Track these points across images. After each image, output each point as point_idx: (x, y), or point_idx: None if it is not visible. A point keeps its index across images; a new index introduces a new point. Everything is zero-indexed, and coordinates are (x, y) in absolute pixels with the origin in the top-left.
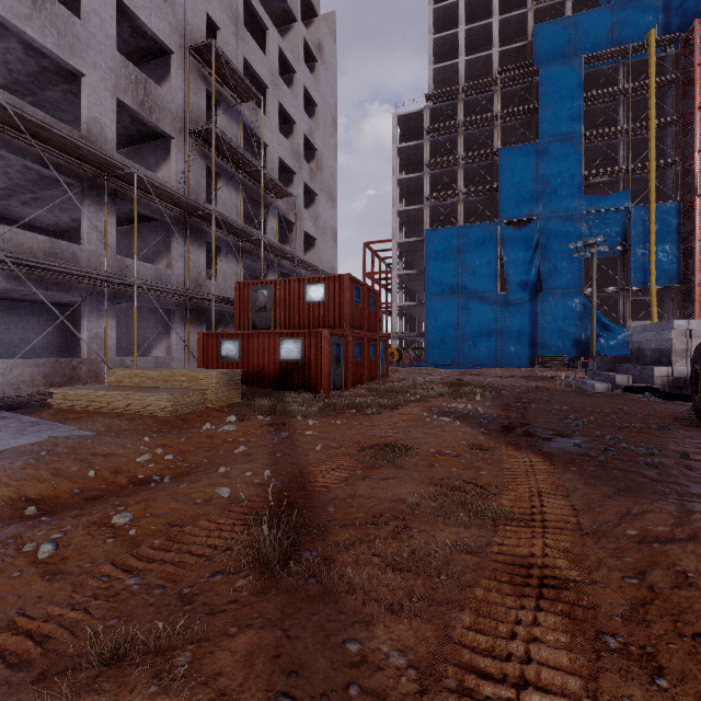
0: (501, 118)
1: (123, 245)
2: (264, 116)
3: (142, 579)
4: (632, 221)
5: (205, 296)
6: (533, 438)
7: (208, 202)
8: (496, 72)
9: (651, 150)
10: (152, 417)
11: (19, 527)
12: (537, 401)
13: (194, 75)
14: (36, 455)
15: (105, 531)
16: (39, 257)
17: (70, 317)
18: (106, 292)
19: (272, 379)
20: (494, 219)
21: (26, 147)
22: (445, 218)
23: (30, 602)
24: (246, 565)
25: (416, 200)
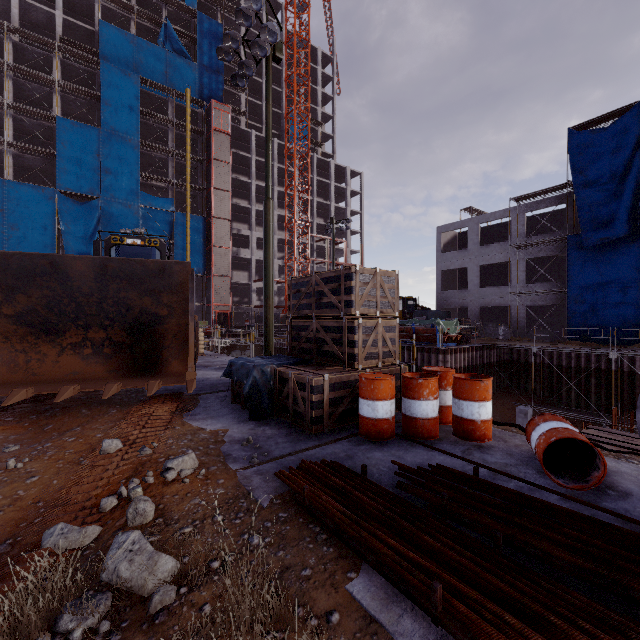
0: (61, 86)
1: None
2: None
3: None
4: (176, 223)
5: None
6: None
7: None
8: (59, 37)
9: (188, 175)
10: None
11: None
12: None
13: None
14: None
15: None
16: None
17: None
18: None
19: None
20: (53, 185)
21: None
22: None
23: None
24: None
25: None
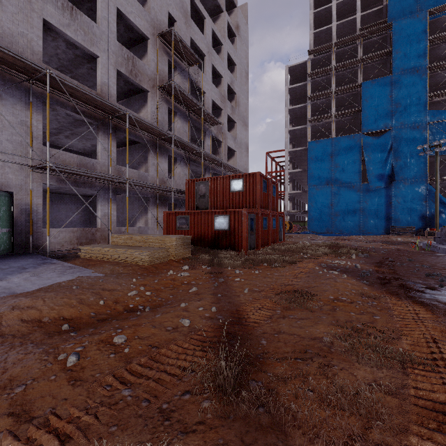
0: (363, 61)
1: (120, 159)
2: (203, 74)
3: (133, 392)
4: None
5: (167, 189)
6: (409, 290)
7: (169, 130)
8: (359, 30)
9: None
10: (137, 265)
11: (57, 339)
12: (400, 260)
13: (161, 51)
14: (70, 288)
15: (109, 348)
16: (74, 167)
17: (91, 203)
18: (111, 188)
19: (209, 241)
20: (358, 132)
21: (67, 102)
22: (321, 133)
23: (59, 403)
24: (207, 387)
25: (301, 123)
